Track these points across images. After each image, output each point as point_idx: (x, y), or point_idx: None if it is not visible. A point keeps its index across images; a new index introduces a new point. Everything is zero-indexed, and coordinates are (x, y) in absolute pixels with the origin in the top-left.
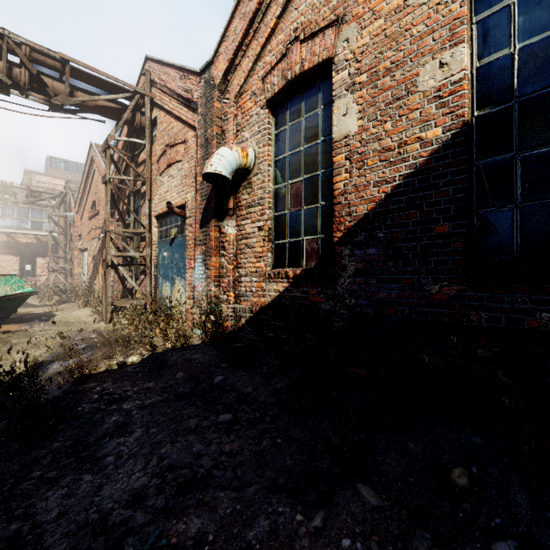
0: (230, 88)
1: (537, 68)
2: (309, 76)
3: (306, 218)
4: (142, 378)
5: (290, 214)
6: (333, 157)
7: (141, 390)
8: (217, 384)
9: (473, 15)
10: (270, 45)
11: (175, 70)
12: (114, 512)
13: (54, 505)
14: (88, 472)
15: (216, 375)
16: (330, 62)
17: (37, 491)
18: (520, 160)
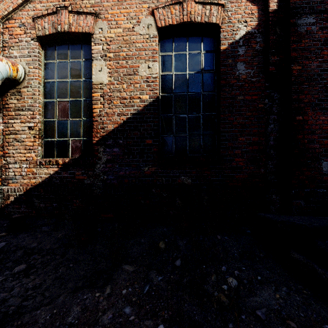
0: None
1: (180, 84)
2: (75, 36)
3: (72, 126)
4: None
5: (58, 121)
6: (92, 93)
7: None
8: (1, 249)
9: (160, 51)
10: None
11: None
12: None
13: None
14: None
15: None
16: (90, 35)
17: None
18: (175, 117)
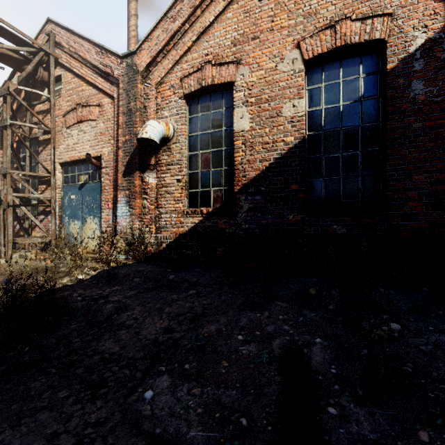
0: (152, 76)
1: (331, 119)
2: (216, 88)
3: (213, 176)
4: (104, 286)
5: (201, 172)
6: (234, 141)
7: (113, 291)
8: (172, 279)
9: (306, 85)
10: (186, 58)
11: (90, 44)
12: (159, 337)
13: (112, 346)
14: (120, 330)
15: (168, 275)
16: (231, 84)
17: (89, 345)
18: (325, 158)
